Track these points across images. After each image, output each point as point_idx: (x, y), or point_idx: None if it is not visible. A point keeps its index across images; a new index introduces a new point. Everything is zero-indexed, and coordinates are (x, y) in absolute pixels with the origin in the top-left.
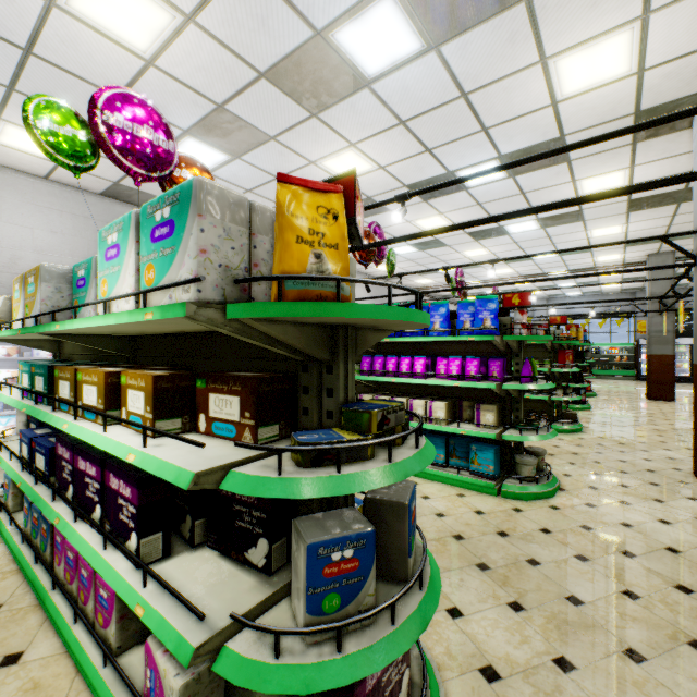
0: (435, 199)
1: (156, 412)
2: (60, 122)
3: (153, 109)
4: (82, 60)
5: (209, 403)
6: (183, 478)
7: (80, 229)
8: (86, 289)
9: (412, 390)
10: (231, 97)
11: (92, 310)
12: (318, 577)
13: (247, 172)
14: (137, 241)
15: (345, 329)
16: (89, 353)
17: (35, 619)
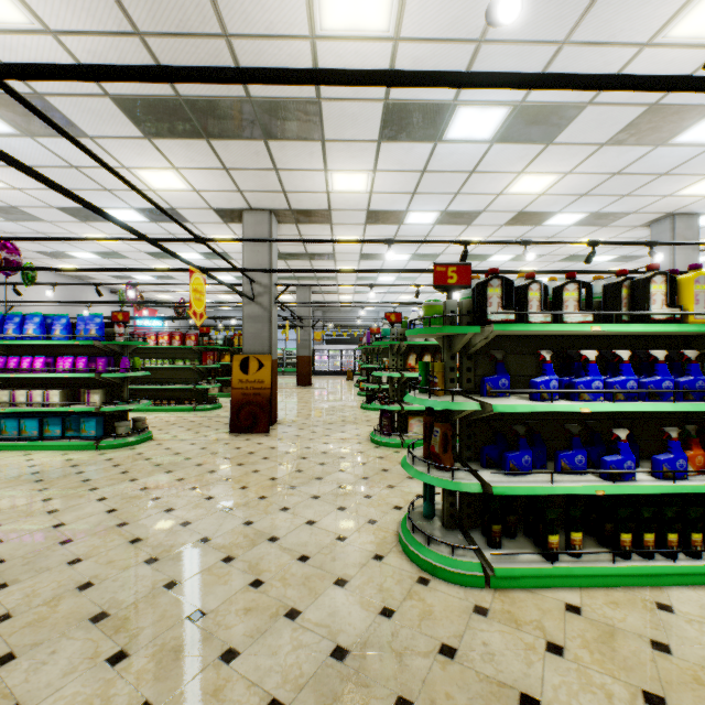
0: (93, 223)
1: None
2: None
3: None
4: None
5: None
6: None
7: None
8: None
9: (42, 384)
10: None
11: None
12: None
13: None
14: None
15: None
16: None
17: None
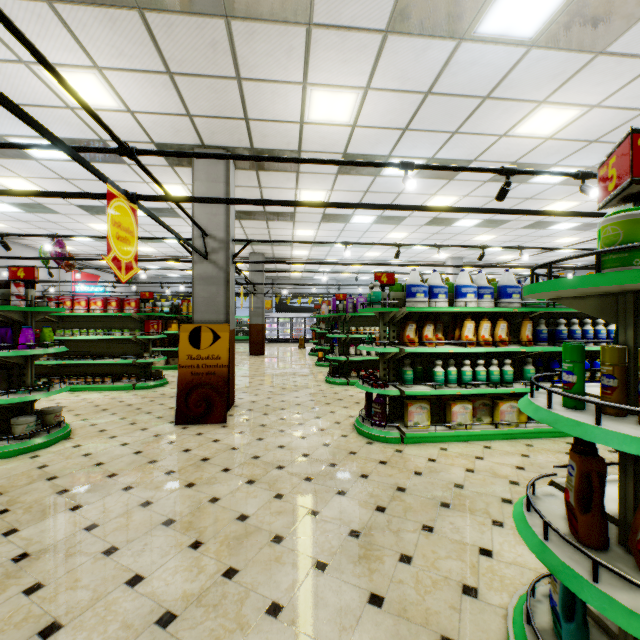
0: (1, 159)
1: None
2: None
3: None
4: None
5: None
6: None
7: None
8: None
9: None
10: None
11: None
12: None
13: None
14: None
15: None
16: None
17: None
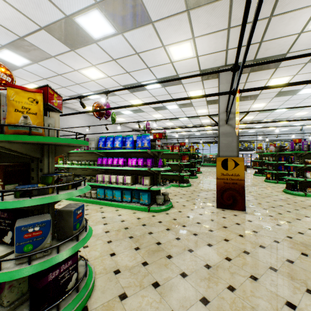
0: (135, 92)
1: None
2: None
3: None
4: None
5: None
6: None
7: None
8: None
9: (120, 172)
10: (27, 34)
11: None
12: (21, 238)
13: (42, 70)
14: None
15: (48, 145)
16: None
17: None
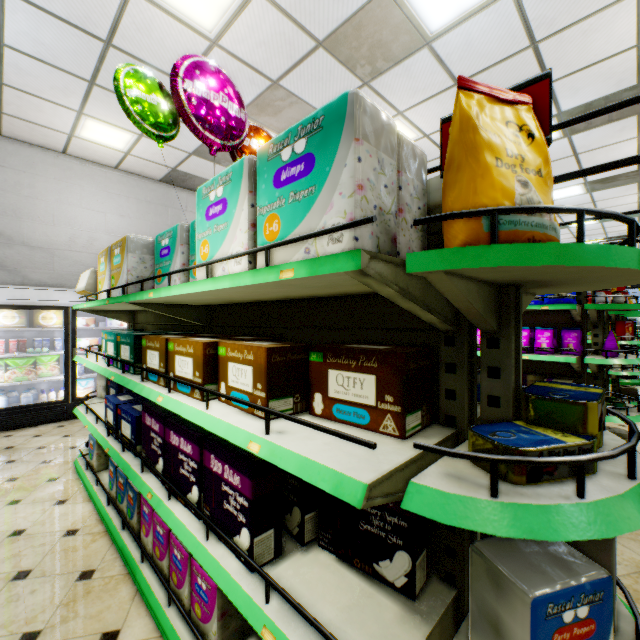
0: None
1: (269, 390)
2: (147, 90)
3: (226, 77)
4: (153, 47)
5: (328, 381)
6: (348, 489)
7: (143, 212)
8: (170, 257)
9: None
10: (286, 72)
11: (177, 279)
12: None
13: None
14: (250, 191)
15: (514, 290)
16: (162, 323)
17: (126, 591)
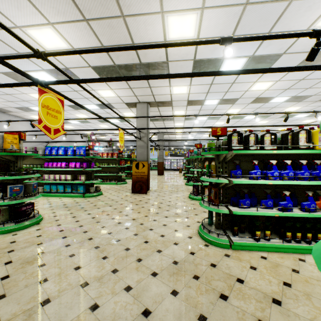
0: (79, 110)
1: None
2: None
3: None
4: None
5: None
6: None
7: None
8: None
9: (64, 172)
10: None
11: None
12: (12, 191)
13: None
14: None
15: (20, 156)
16: None
17: None
